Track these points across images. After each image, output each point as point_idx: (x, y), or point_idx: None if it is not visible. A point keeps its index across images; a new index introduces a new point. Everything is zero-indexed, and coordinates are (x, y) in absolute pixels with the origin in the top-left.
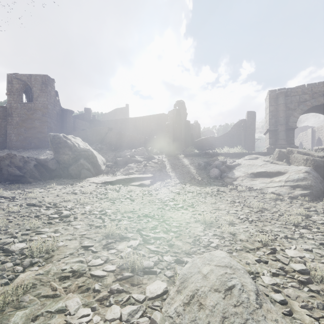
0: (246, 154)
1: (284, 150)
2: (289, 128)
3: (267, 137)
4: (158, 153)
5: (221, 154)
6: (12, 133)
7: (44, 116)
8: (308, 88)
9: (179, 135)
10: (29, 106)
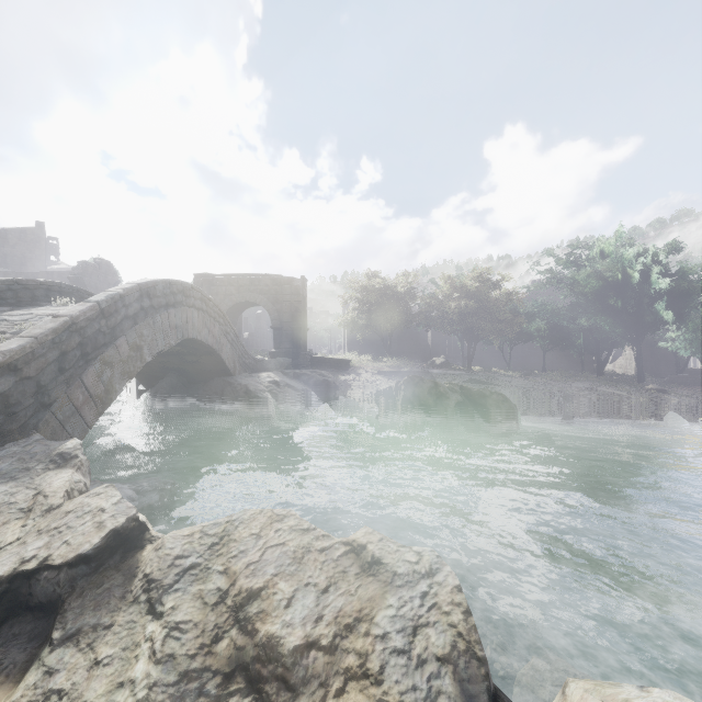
0: None
1: None
2: None
3: None
4: None
5: None
6: None
7: None
8: (235, 279)
9: None
10: None
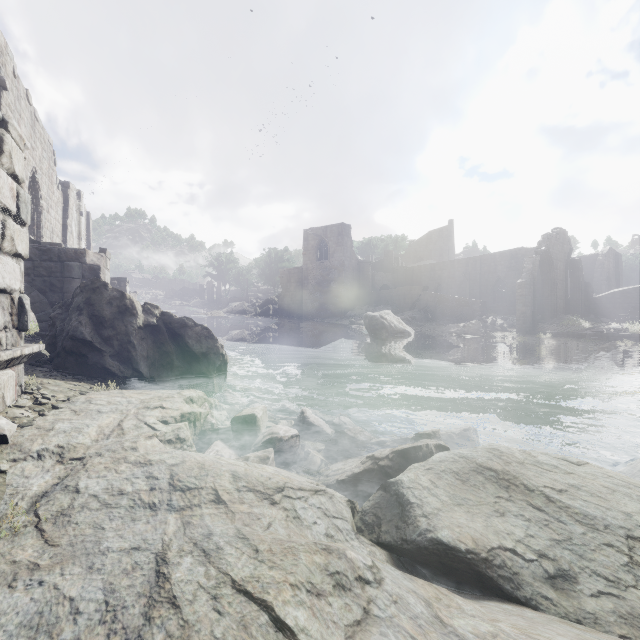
0: None
1: None
2: None
3: None
4: (505, 328)
5: (630, 336)
6: (308, 300)
7: (341, 276)
8: None
9: (550, 294)
10: (325, 265)
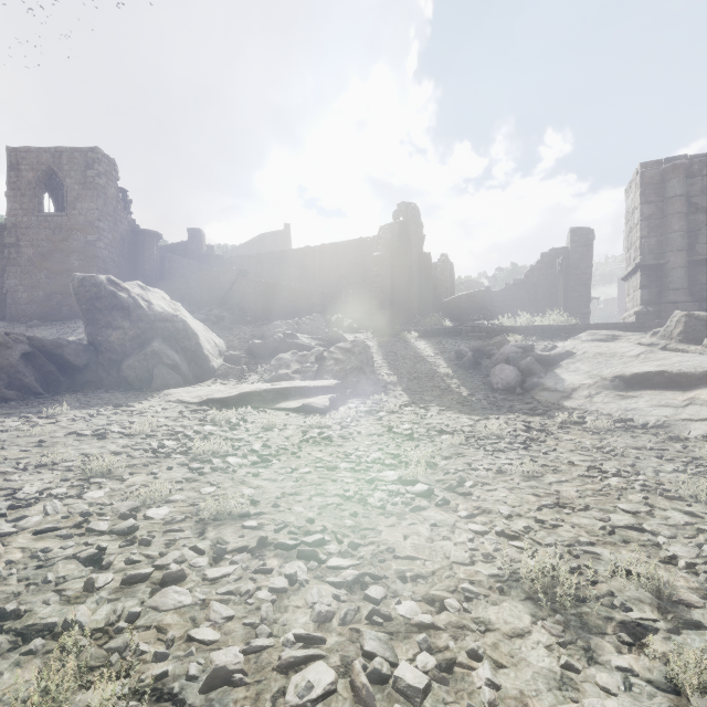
0: (580, 329)
1: (703, 312)
2: (697, 259)
3: (632, 285)
4: (355, 329)
5: (515, 330)
6: (18, 285)
7: (91, 245)
8: None
9: (407, 286)
10: (57, 222)
